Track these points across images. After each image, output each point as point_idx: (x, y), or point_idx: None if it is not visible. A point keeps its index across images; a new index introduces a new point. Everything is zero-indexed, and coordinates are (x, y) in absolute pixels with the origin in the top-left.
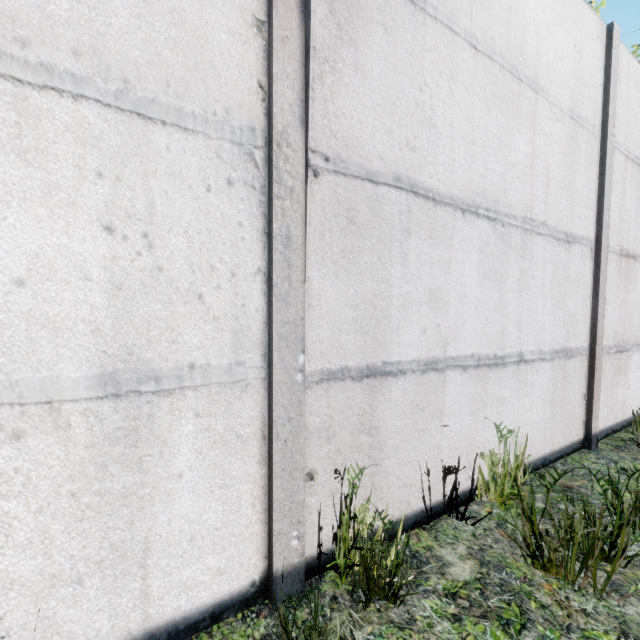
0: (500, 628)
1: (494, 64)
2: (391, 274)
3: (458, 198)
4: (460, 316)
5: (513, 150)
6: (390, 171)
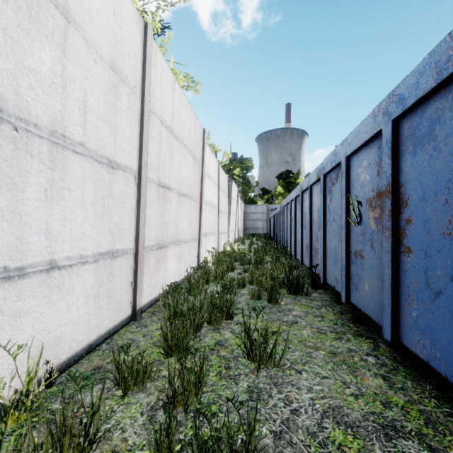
0: None
1: None
2: None
3: None
4: None
5: (31, 56)
6: None
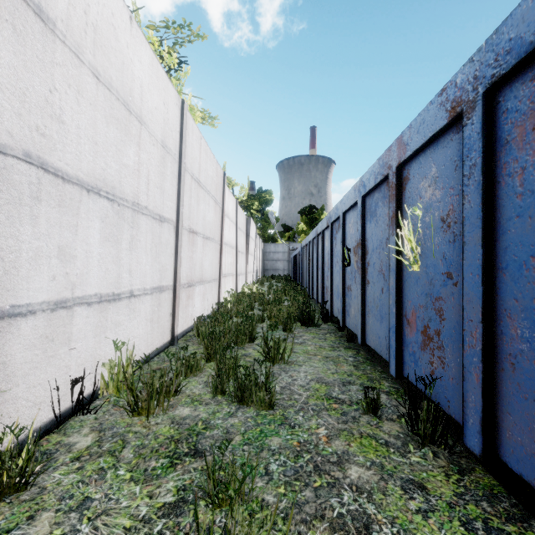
0: (110, 456)
1: (112, 95)
2: (21, 232)
3: (84, 180)
4: (86, 266)
5: (126, 156)
6: (20, 147)
